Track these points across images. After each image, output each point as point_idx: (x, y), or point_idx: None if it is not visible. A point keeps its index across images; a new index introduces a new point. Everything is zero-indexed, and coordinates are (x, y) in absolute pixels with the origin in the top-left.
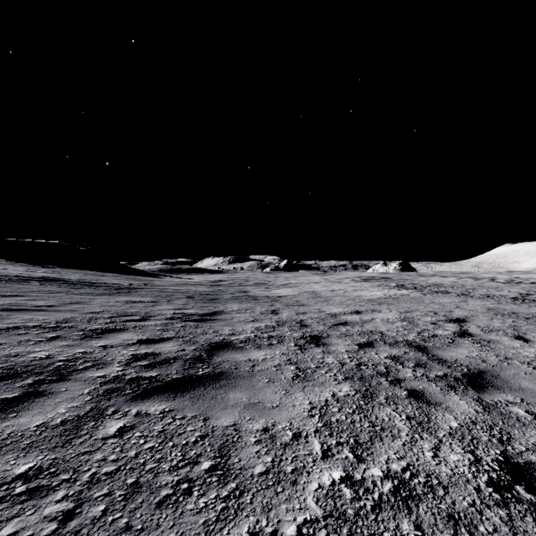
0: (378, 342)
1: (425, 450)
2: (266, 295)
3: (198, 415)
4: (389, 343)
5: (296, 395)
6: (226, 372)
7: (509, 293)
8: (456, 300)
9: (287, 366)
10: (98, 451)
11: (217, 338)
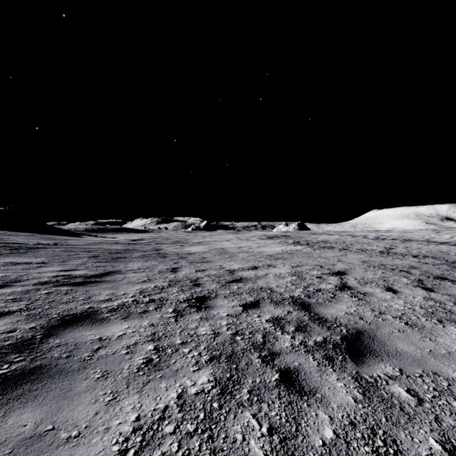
0: (264, 300)
1: None
2: (177, 252)
3: None
4: (275, 302)
5: (125, 403)
6: (46, 366)
7: (377, 247)
8: (339, 254)
9: (145, 345)
10: None
11: (81, 307)
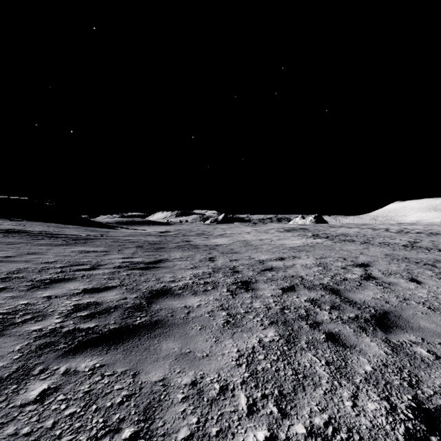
0: (298, 286)
1: (345, 399)
2: (206, 244)
3: (128, 370)
4: (308, 287)
5: (226, 343)
6: (162, 320)
7: (401, 241)
8: (360, 247)
9: (219, 312)
10: (11, 423)
11: (158, 286)
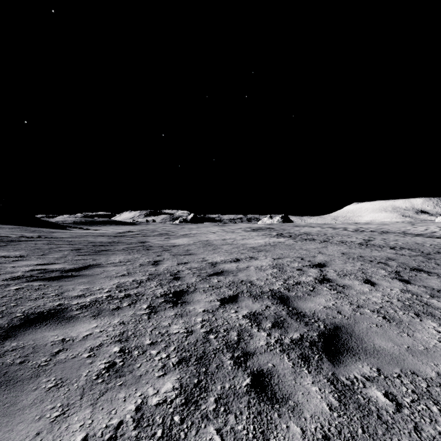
0: (243, 294)
1: None
2: (162, 245)
3: None
4: (254, 295)
5: (74, 419)
6: None
7: (357, 239)
8: (320, 246)
9: (110, 346)
10: None
11: (50, 305)
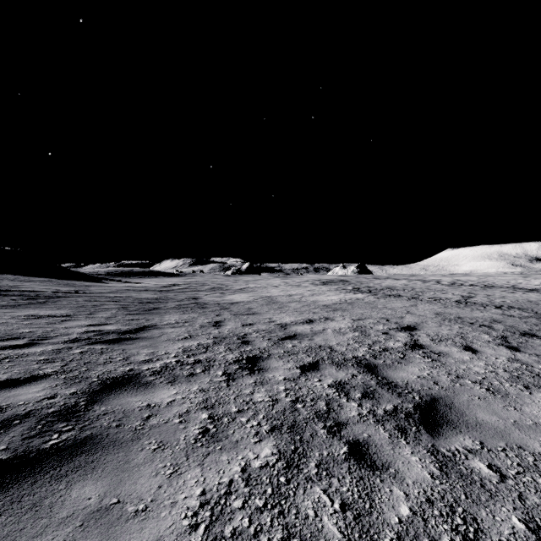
0: (324, 361)
1: None
2: (218, 302)
3: None
4: (337, 363)
5: (188, 476)
6: (97, 435)
7: (453, 296)
8: (407, 304)
9: (198, 413)
10: None
11: (121, 370)
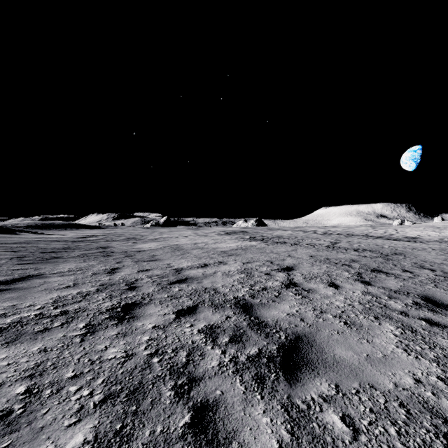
0: (204, 304)
1: None
2: (126, 250)
3: None
4: (216, 305)
5: None
6: None
7: (324, 242)
8: (290, 249)
9: (14, 386)
10: None
11: None
